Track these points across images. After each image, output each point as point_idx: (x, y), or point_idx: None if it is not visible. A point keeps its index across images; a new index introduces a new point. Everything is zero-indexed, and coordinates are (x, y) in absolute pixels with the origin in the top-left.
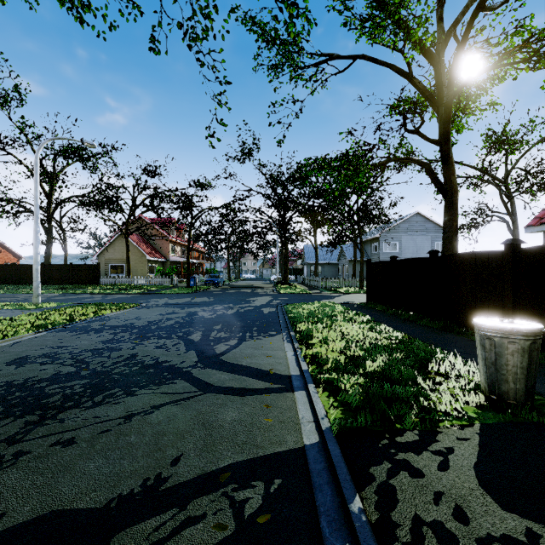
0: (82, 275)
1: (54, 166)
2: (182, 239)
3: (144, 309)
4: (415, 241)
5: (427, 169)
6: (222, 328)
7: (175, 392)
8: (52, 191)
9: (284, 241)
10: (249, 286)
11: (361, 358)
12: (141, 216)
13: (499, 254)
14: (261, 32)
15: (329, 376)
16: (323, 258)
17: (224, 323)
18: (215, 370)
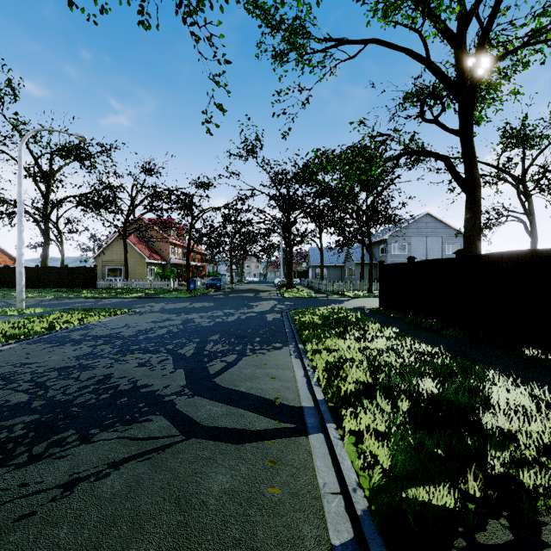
0: (78, 278)
1: (50, 165)
2: (183, 241)
3: (136, 315)
4: (424, 243)
5: (446, 163)
6: (220, 339)
7: (148, 437)
8: (49, 191)
9: (289, 243)
10: (253, 290)
11: (390, 383)
12: (141, 217)
13: (550, 252)
14: (265, 17)
15: (353, 411)
16: (328, 260)
17: (222, 332)
18: (205, 398)
